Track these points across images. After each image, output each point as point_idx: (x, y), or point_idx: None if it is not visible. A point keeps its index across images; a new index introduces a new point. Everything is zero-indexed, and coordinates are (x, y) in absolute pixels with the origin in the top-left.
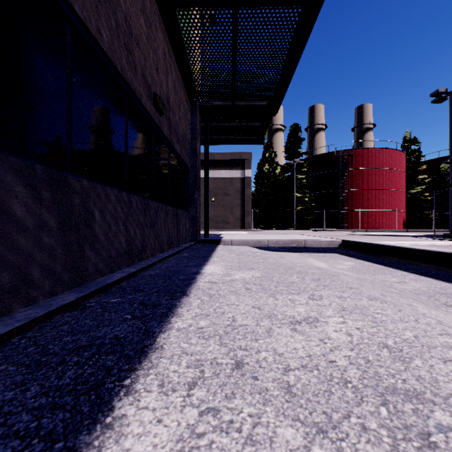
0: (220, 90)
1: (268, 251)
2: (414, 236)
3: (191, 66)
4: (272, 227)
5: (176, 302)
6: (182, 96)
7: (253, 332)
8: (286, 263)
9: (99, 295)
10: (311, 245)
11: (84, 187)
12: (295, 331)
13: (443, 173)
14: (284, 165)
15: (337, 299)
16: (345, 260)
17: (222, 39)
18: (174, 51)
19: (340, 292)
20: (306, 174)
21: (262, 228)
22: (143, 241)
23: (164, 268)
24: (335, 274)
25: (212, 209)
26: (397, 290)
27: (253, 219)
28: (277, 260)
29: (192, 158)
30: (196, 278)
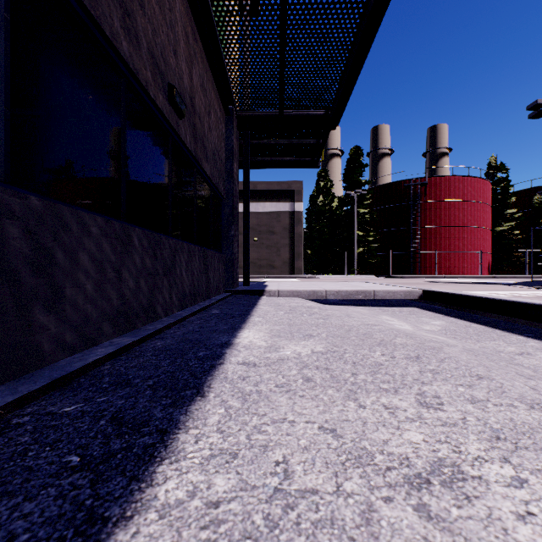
0: (264, 93)
1: (327, 306)
2: (506, 284)
3: (225, 59)
4: (327, 273)
5: (179, 414)
6: (213, 99)
7: (333, 521)
8: (357, 325)
9: (49, 395)
10: (383, 296)
11: (32, 208)
12: (428, 518)
13: (537, 206)
14: (342, 197)
15: (470, 407)
16: (431, 318)
17: (266, 19)
18: (201, 36)
19: (466, 388)
20: (370, 208)
21: (315, 274)
22: (150, 295)
23: (179, 334)
24: (436, 345)
25: (255, 250)
26: (529, 370)
27: (304, 262)
28: (343, 321)
29: (227, 183)
30: (224, 355)
